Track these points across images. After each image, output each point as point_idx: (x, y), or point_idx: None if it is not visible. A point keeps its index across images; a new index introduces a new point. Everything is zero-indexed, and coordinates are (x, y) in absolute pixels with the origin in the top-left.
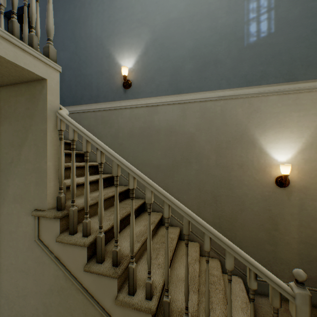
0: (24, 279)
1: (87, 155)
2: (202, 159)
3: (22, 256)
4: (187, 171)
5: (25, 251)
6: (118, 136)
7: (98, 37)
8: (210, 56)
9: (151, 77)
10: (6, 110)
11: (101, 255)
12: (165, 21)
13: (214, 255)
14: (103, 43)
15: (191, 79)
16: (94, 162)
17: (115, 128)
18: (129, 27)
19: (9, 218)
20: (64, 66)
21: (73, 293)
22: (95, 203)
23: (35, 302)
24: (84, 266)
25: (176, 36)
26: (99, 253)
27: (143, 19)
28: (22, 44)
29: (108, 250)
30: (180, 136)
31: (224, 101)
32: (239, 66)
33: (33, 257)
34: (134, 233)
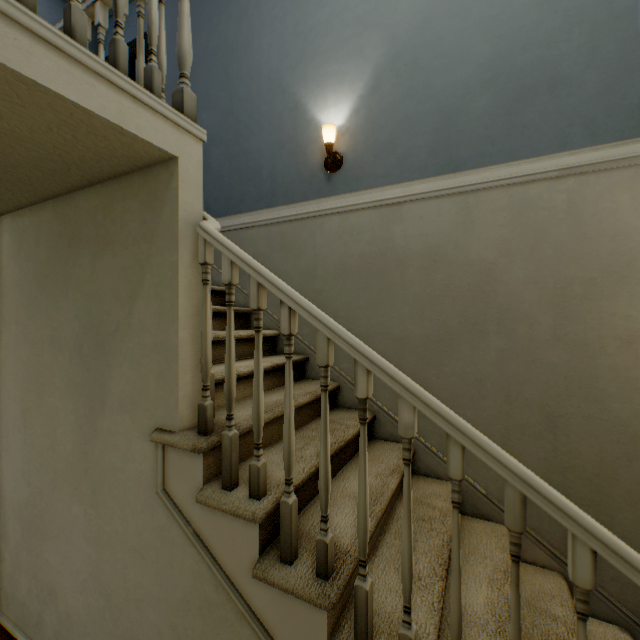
0: (137, 567)
1: (260, 316)
2: (515, 324)
3: (134, 521)
4: (476, 352)
5: (138, 511)
6: (313, 276)
7: (274, 71)
8: (536, 71)
9: (386, 141)
10: (107, 228)
11: (289, 546)
12: (419, 8)
13: (549, 562)
14: (284, 83)
15: (485, 134)
16: (265, 330)
17: (307, 257)
18: (336, 40)
19: (112, 441)
20: (209, 139)
21: (230, 620)
22: (271, 419)
23: (157, 619)
24: (254, 566)
25: (446, 39)
26: (285, 541)
27: (368, 15)
28: (132, 87)
29: (303, 532)
30: (457, 271)
31: (576, 178)
32: (622, 84)
33: (154, 526)
34: (367, 504)
